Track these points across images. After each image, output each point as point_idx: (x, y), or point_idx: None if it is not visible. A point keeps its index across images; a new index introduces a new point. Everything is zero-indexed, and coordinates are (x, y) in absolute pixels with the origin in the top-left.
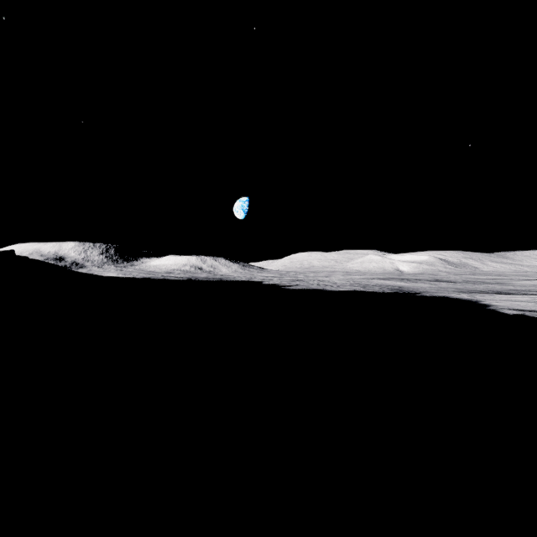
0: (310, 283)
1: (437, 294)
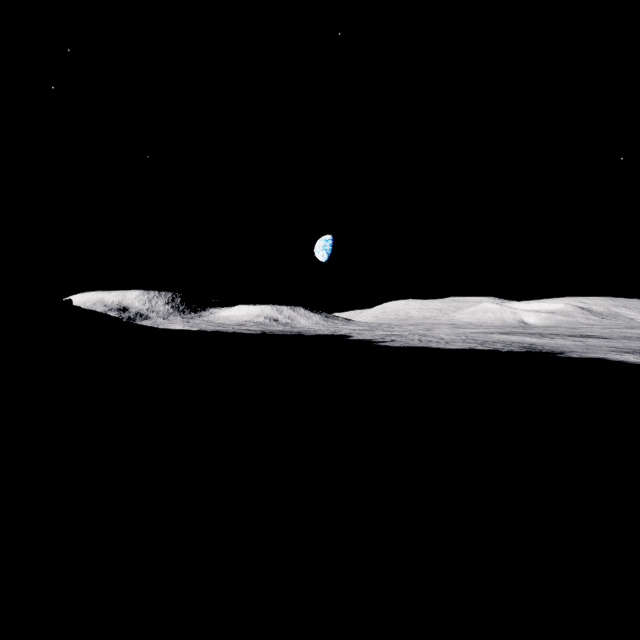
0: (410, 338)
1: (588, 354)
